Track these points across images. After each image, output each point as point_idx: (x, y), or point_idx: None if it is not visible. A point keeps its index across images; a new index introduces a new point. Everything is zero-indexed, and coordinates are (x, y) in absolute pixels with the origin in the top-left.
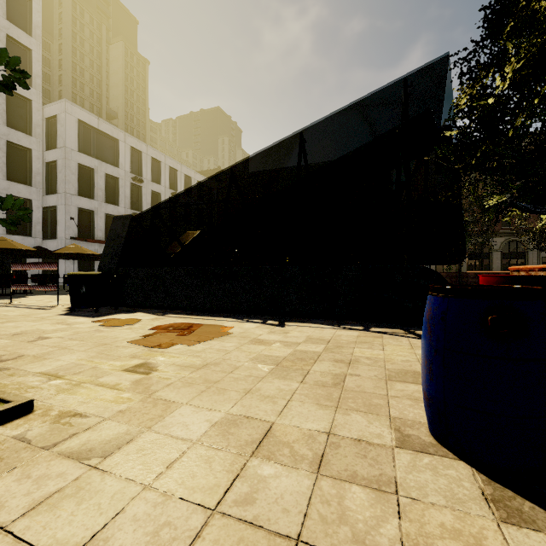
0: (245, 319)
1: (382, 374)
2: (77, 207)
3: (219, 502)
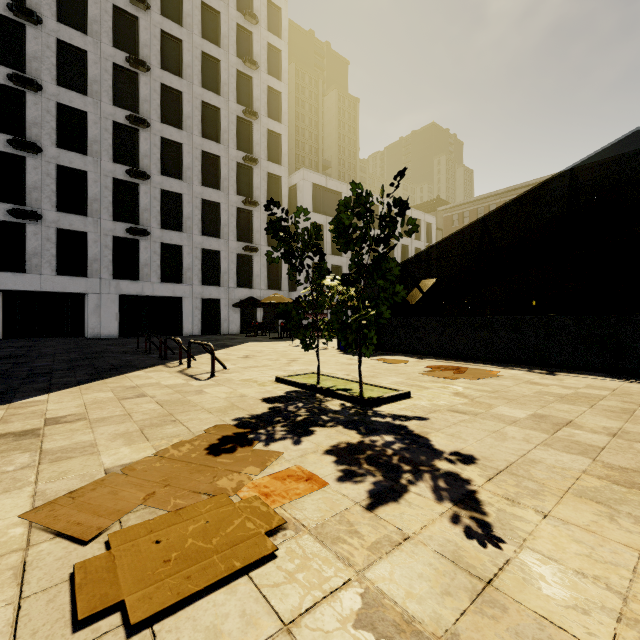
0: (506, 367)
1: None
2: (311, 262)
3: (553, 434)
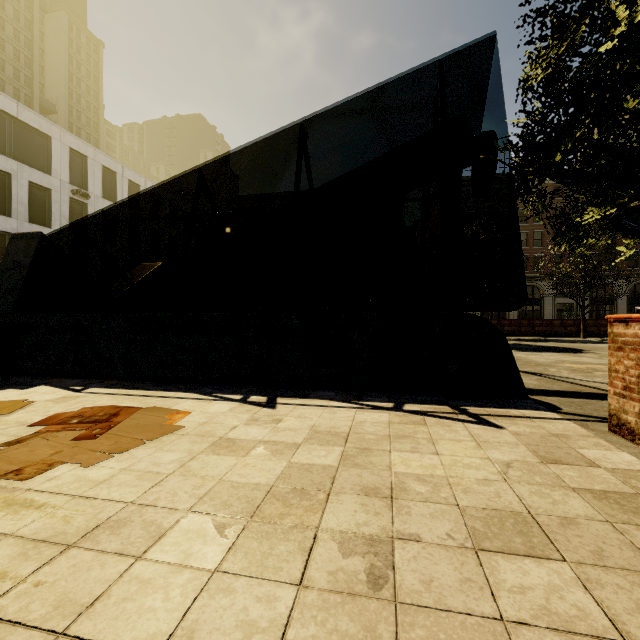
0: (215, 394)
1: (461, 530)
2: None
3: None
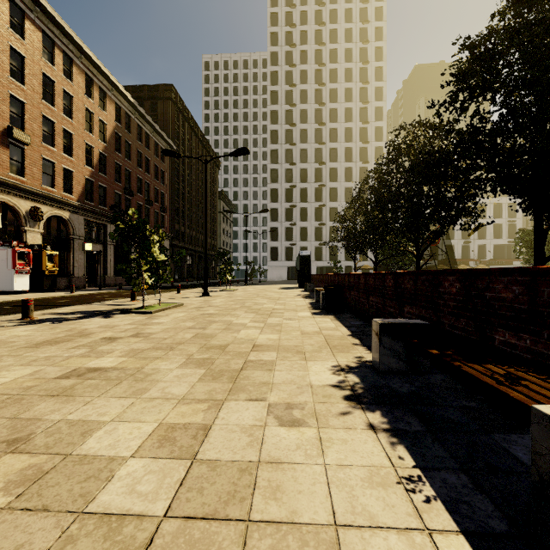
0: None
1: None
2: None
3: None
